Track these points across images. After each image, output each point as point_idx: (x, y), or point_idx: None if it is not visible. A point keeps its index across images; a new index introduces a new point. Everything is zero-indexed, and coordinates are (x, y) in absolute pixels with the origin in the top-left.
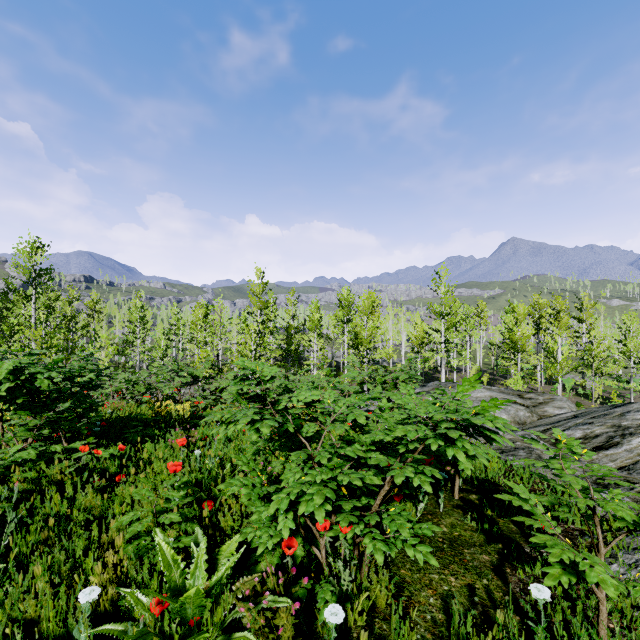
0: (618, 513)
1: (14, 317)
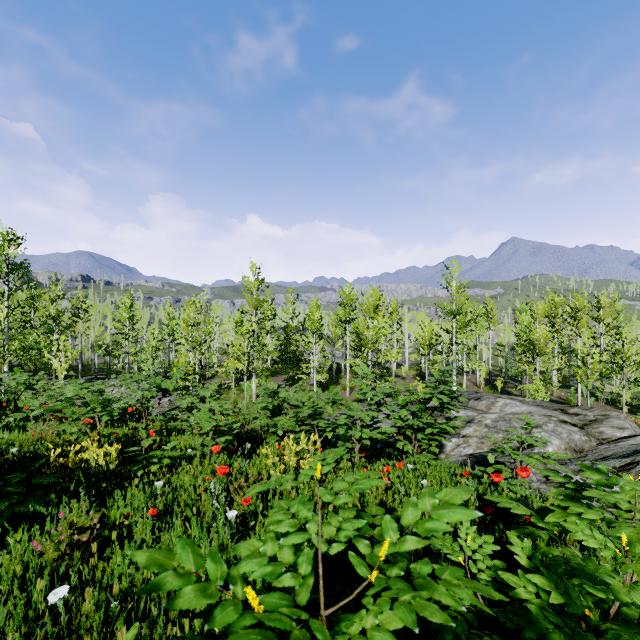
0: None
1: None
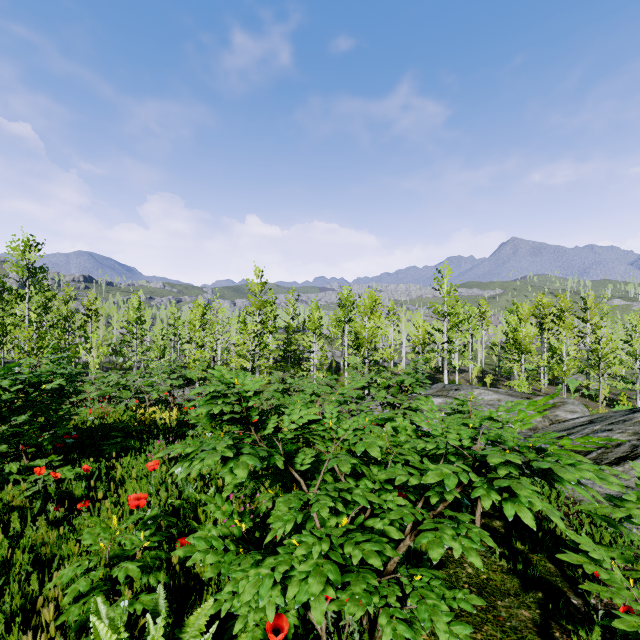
0: None
1: (7, 317)
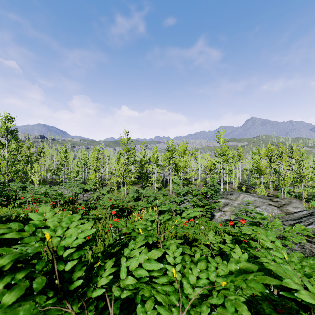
0: None
1: None
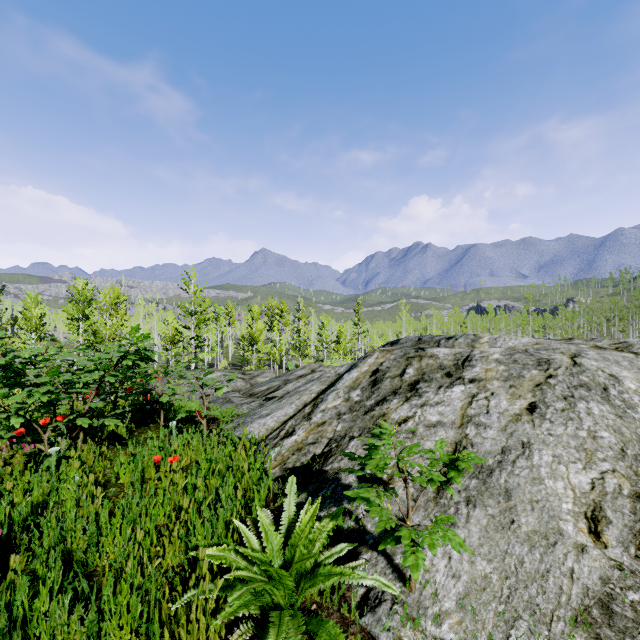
0: (204, 381)
1: None
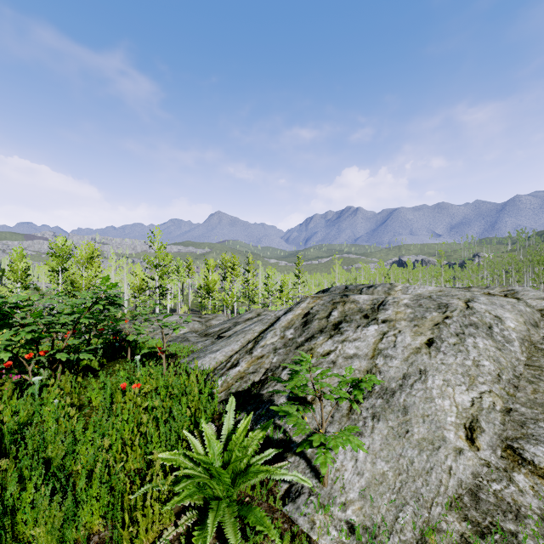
0: (163, 322)
1: None
